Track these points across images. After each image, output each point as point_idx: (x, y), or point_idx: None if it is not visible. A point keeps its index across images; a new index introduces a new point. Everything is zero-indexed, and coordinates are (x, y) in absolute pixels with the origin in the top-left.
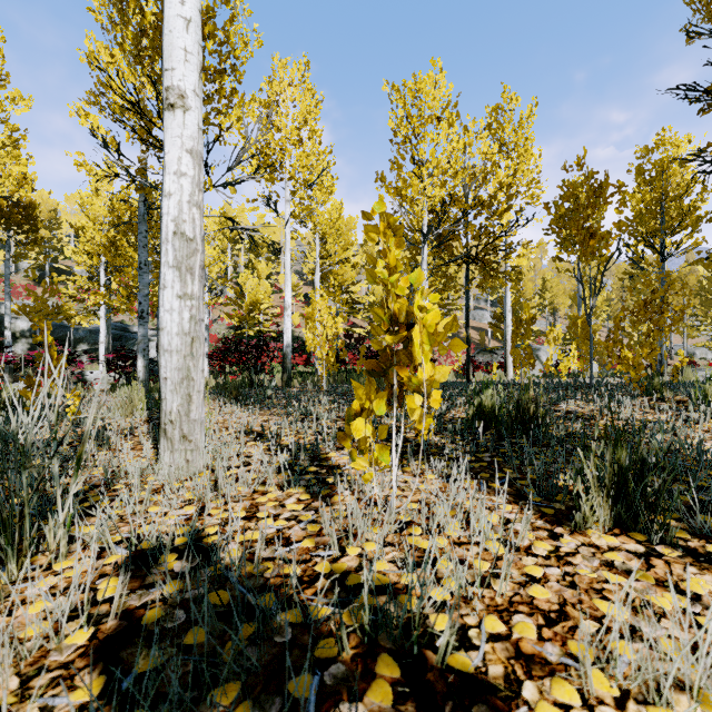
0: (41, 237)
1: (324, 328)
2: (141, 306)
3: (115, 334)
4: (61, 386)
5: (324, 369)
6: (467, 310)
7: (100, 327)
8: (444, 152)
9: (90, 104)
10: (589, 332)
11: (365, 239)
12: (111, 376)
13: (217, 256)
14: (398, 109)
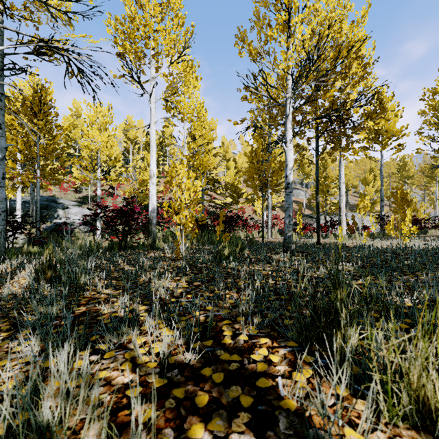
0: None
1: (182, 193)
2: None
3: (43, 204)
4: None
5: (182, 235)
6: (317, 179)
7: (17, 198)
8: None
9: None
10: (407, 200)
11: (222, 142)
12: None
13: (106, 141)
14: None
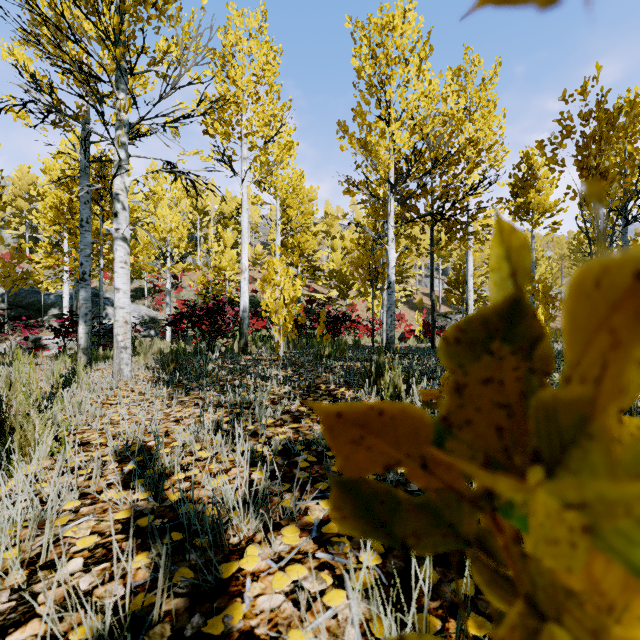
0: (3, 202)
1: (281, 291)
2: (83, 267)
3: None
4: (4, 353)
5: (281, 336)
6: (432, 274)
7: (64, 292)
8: (413, 95)
9: (24, 44)
10: (550, 296)
11: (325, 212)
12: (54, 343)
13: (178, 221)
14: (363, 47)
